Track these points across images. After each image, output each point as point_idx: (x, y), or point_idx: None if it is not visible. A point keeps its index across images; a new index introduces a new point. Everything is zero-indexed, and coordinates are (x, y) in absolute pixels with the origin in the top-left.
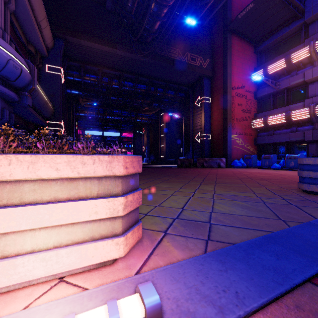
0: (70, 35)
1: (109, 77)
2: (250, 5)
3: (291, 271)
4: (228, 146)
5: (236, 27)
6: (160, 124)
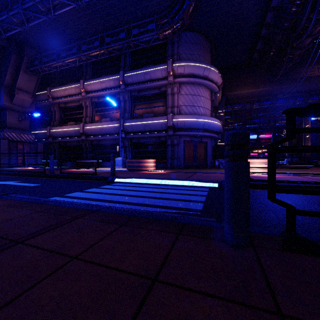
0: (229, 91)
1: (251, 102)
2: None
3: (295, 175)
4: None
5: None
6: (303, 126)
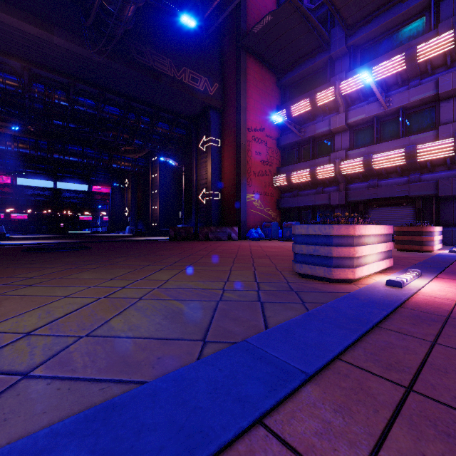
0: None
1: (48, 85)
2: (268, 17)
3: None
4: (243, 210)
5: (252, 45)
6: (151, 175)
